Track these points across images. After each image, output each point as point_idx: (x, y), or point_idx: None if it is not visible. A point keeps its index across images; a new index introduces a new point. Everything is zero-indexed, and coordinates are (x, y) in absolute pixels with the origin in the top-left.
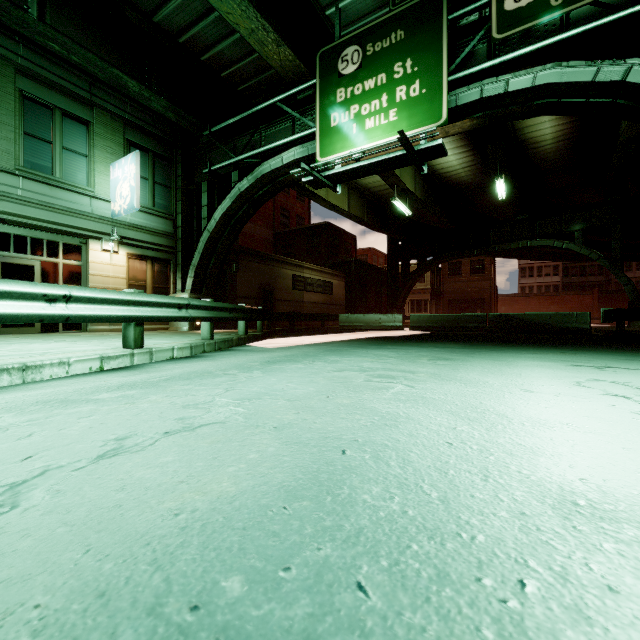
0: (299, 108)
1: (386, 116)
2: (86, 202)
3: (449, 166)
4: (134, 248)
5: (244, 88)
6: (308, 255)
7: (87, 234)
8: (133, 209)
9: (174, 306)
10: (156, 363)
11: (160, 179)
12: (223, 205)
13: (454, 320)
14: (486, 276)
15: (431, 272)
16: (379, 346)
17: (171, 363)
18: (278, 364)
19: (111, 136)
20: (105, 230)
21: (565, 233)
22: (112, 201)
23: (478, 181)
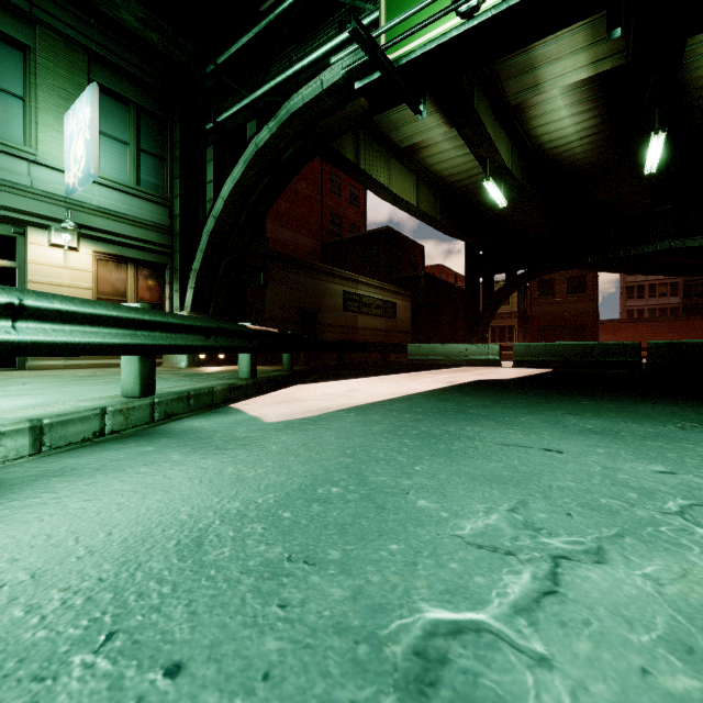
0: None
1: None
2: (21, 169)
3: (561, 137)
4: (106, 244)
5: (269, 7)
6: (364, 270)
7: (23, 218)
8: (88, 176)
9: None
10: None
11: (148, 146)
12: (234, 175)
13: (585, 352)
14: (588, 296)
15: (517, 292)
16: (545, 417)
17: None
18: None
19: (66, 73)
20: (55, 214)
21: None
22: (66, 170)
23: (598, 160)
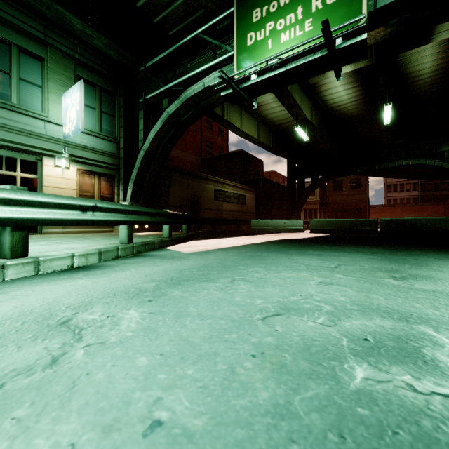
0: (218, 39)
1: (301, 27)
2: (40, 125)
3: (340, 101)
4: (83, 165)
5: (174, 33)
6: (227, 175)
7: (41, 152)
8: (78, 130)
9: (75, 208)
10: (14, 283)
11: (106, 109)
12: (155, 128)
13: (348, 224)
14: (362, 191)
15: (320, 188)
16: (300, 251)
17: (34, 283)
18: (181, 288)
19: (63, 71)
20: (57, 149)
21: (436, 153)
22: (63, 125)
23: (362, 113)
